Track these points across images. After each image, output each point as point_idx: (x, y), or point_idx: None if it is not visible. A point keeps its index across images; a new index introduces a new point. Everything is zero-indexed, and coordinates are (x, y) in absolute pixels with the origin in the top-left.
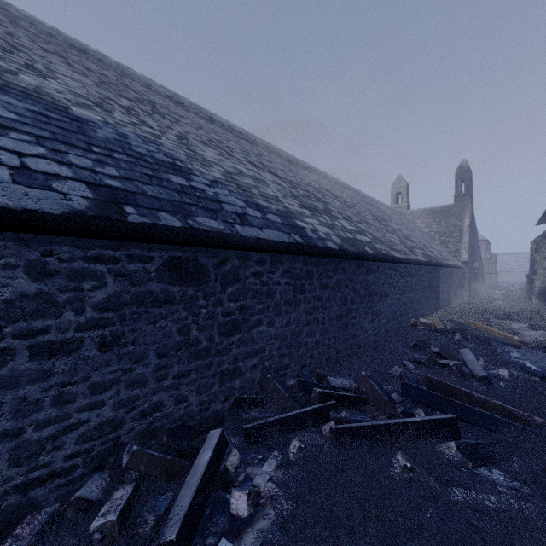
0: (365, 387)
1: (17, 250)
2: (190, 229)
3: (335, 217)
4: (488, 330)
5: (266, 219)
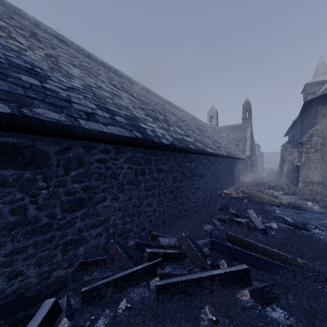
0: (184, 245)
1: None
2: (21, 116)
3: (171, 124)
4: (262, 196)
5: (113, 119)
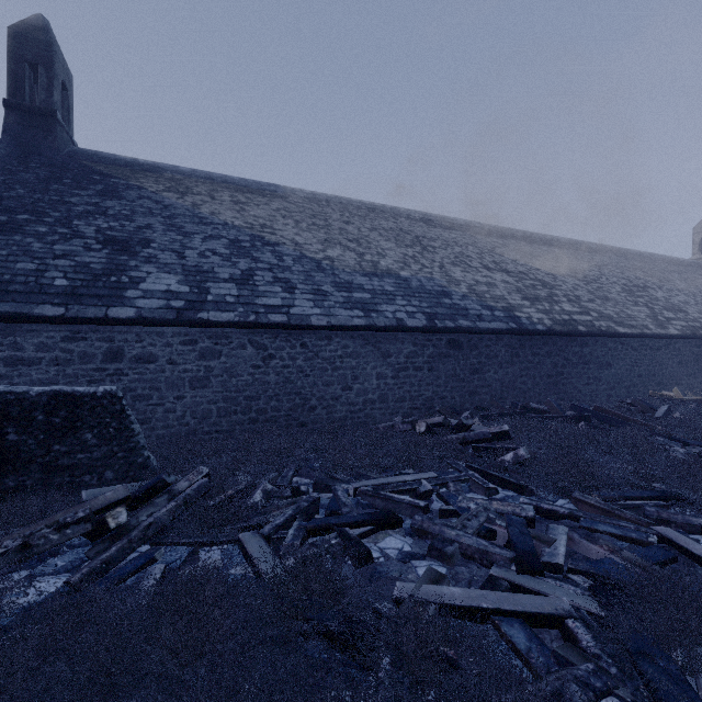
0: (549, 406)
1: (410, 338)
2: (457, 327)
3: (557, 301)
4: None
5: (493, 315)
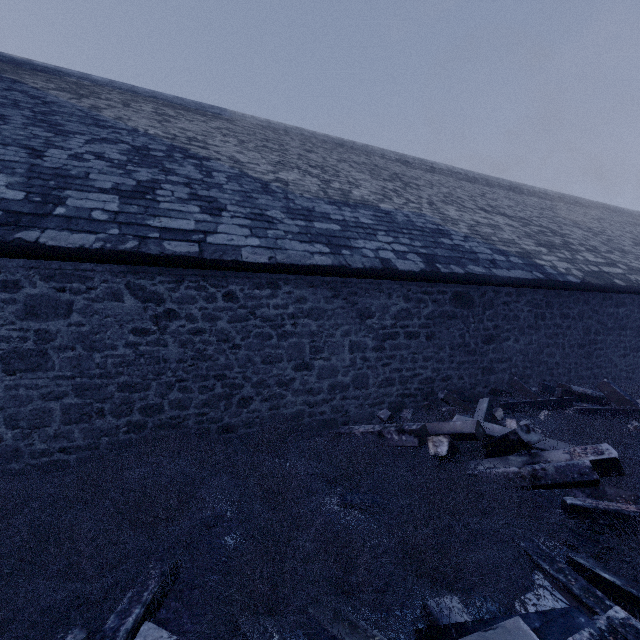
0: (607, 391)
1: (400, 289)
2: (468, 274)
3: (576, 250)
4: None
5: (510, 262)
